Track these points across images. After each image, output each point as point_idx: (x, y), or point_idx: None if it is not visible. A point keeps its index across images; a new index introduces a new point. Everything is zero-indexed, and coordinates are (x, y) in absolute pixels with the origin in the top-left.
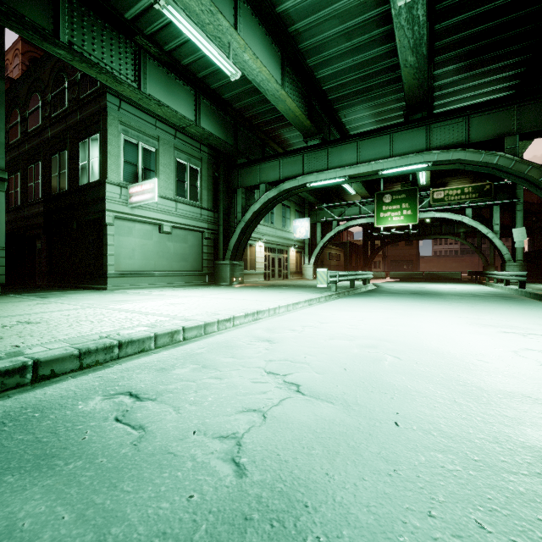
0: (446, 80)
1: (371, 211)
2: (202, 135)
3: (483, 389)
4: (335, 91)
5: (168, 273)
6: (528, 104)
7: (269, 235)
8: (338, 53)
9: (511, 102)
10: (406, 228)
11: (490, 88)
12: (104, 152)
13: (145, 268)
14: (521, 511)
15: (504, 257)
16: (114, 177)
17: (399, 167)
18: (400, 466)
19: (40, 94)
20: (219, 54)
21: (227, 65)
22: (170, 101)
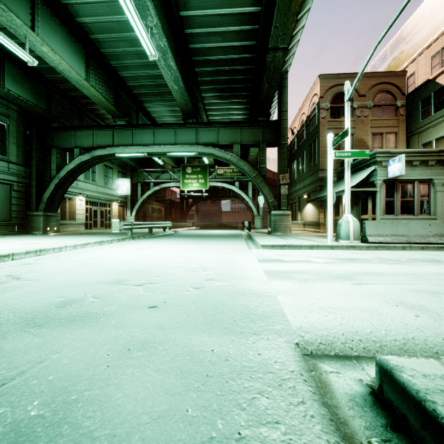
0: (211, 101)
1: (179, 177)
2: (8, 96)
3: (121, 270)
4: (138, 88)
5: None
6: (245, 128)
7: (91, 191)
8: (134, 64)
9: (238, 125)
10: (209, 191)
11: (236, 112)
12: None
13: None
14: (65, 291)
15: (254, 213)
16: None
17: (179, 152)
18: (35, 290)
19: None
20: (12, 44)
21: (22, 54)
22: None
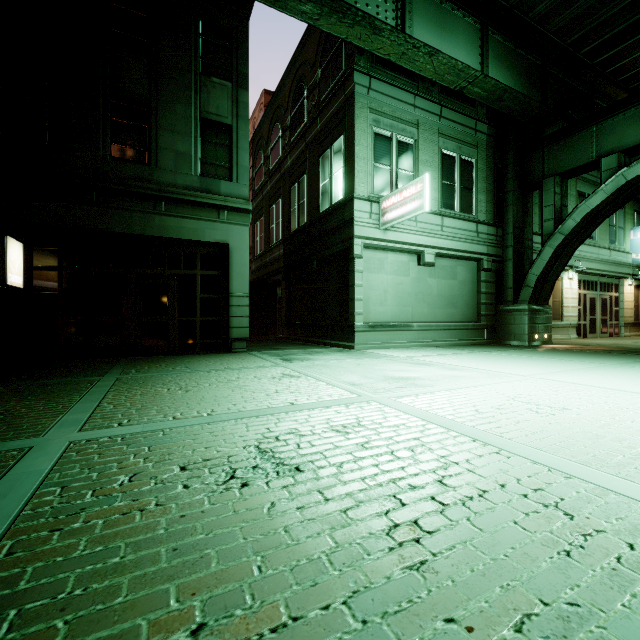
0: None
1: None
2: (490, 96)
3: None
4: None
5: (430, 326)
6: None
7: (586, 260)
8: None
9: None
10: None
11: None
12: (350, 157)
13: (399, 317)
14: None
15: None
16: (363, 189)
17: None
18: None
19: (280, 122)
20: None
21: None
22: (444, 47)
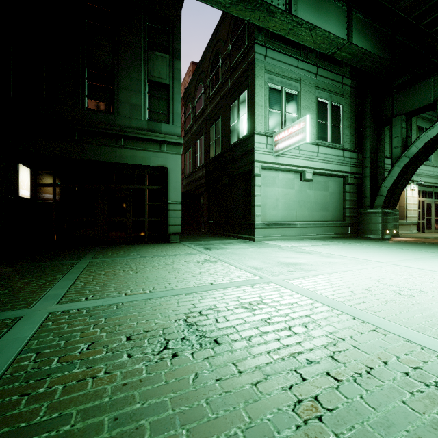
0: None
1: None
2: (354, 58)
3: None
4: None
5: (309, 224)
6: None
7: (424, 176)
8: None
9: None
10: None
11: None
12: (252, 105)
13: (287, 218)
14: None
15: None
16: (261, 127)
17: None
18: None
19: (202, 83)
20: None
21: None
22: (320, 24)
